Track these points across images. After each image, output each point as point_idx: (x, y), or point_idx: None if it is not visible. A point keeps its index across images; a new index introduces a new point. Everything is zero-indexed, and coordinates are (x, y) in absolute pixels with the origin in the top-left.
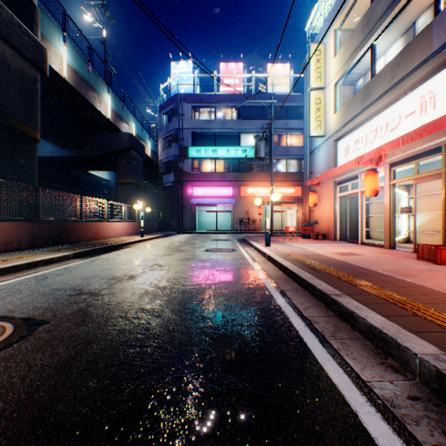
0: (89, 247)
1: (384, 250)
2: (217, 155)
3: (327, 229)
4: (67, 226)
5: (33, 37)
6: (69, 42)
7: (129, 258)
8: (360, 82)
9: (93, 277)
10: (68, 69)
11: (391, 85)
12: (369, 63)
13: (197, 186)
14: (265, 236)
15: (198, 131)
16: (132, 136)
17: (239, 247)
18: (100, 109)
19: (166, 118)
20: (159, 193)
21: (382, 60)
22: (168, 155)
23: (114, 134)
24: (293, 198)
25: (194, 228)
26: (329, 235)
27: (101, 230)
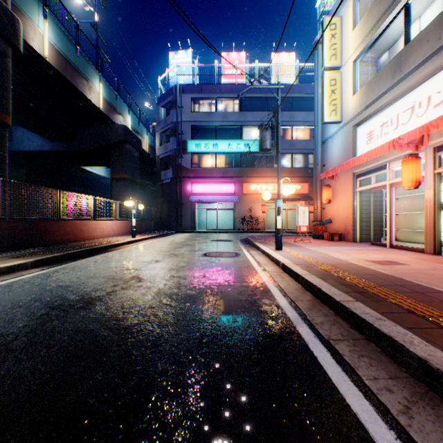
0: (62, 251)
1: (429, 256)
2: (217, 149)
3: (343, 229)
4: (40, 225)
5: (1, 3)
6: (51, 19)
7: (104, 267)
8: (385, 57)
9: (30, 304)
10: (50, 49)
11: (437, 47)
12: (398, 32)
13: (197, 182)
14: (276, 238)
15: (198, 124)
16: (127, 129)
17: (243, 250)
18: (90, 97)
19: (165, 111)
20: (157, 190)
21: (417, 25)
22: (166, 150)
23: (107, 126)
24: (299, 195)
25: (193, 227)
26: (347, 235)
27: (86, 230)
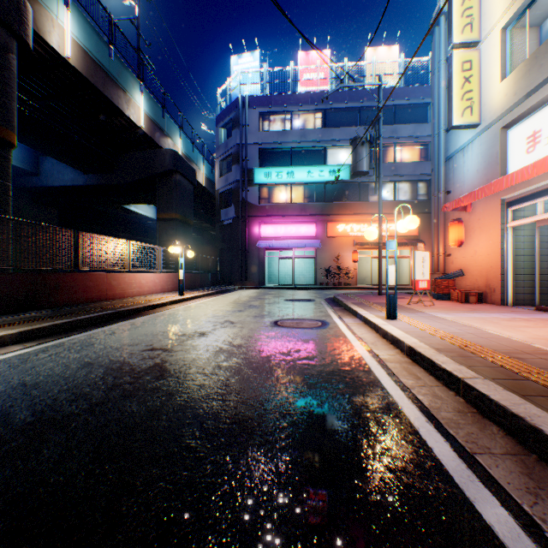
0: (70, 317)
1: None
2: (293, 178)
3: (484, 285)
4: (49, 279)
5: None
6: (75, 8)
7: (119, 345)
8: None
9: None
10: (74, 47)
11: None
12: None
13: (266, 223)
14: (387, 299)
15: (268, 147)
16: (176, 155)
17: (332, 317)
18: (128, 113)
19: (225, 132)
20: (216, 234)
21: None
22: (227, 182)
23: (152, 152)
24: (405, 239)
25: (261, 282)
26: (491, 295)
27: (116, 285)
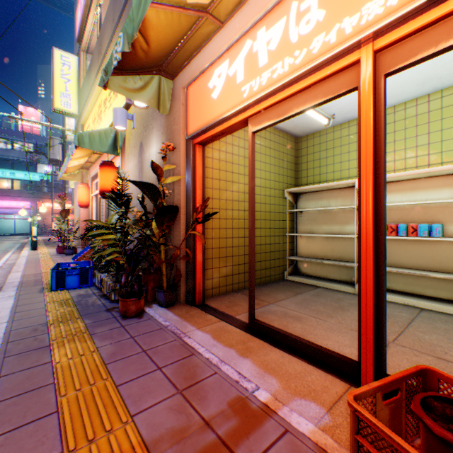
0: None
1: None
2: (15, 176)
3: None
4: None
5: None
6: None
7: None
8: None
9: None
10: None
11: None
12: None
13: None
14: None
15: None
16: None
17: (23, 239)
18: None
19: None
20: None
21: None
22: None
23: None
24: None
25: None
26: None
27: None
